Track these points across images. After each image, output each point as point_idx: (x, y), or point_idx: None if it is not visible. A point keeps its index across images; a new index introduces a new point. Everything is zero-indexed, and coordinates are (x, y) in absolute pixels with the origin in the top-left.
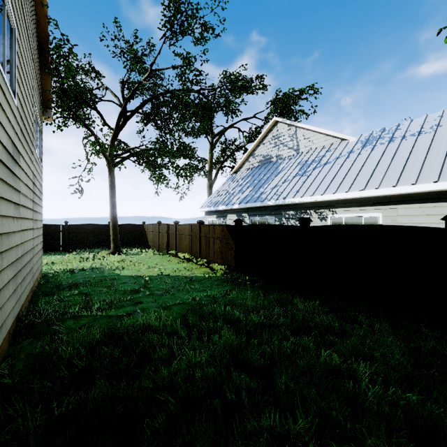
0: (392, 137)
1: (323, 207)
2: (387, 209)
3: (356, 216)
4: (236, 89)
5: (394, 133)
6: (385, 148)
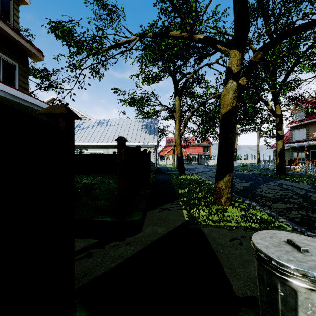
0: (107, 124)
1: (83, 147)
2: (105, 149)
3: (95, 151)
4: (29, 74)
5: (107, 122)
6: (105, 128)
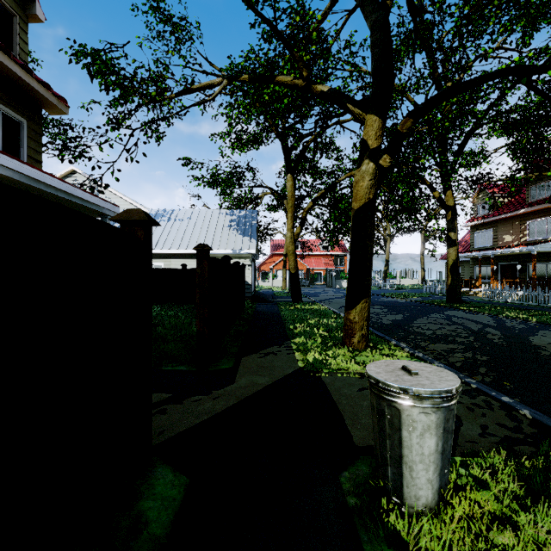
0: (170, 218)
1: None
2: (167, 261)
3: None
4: None
5: (171, 215)
6: (166, 224)
